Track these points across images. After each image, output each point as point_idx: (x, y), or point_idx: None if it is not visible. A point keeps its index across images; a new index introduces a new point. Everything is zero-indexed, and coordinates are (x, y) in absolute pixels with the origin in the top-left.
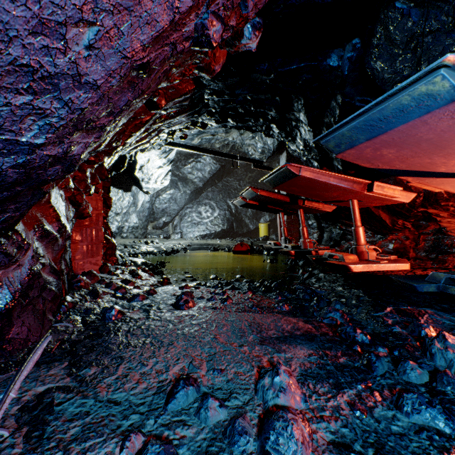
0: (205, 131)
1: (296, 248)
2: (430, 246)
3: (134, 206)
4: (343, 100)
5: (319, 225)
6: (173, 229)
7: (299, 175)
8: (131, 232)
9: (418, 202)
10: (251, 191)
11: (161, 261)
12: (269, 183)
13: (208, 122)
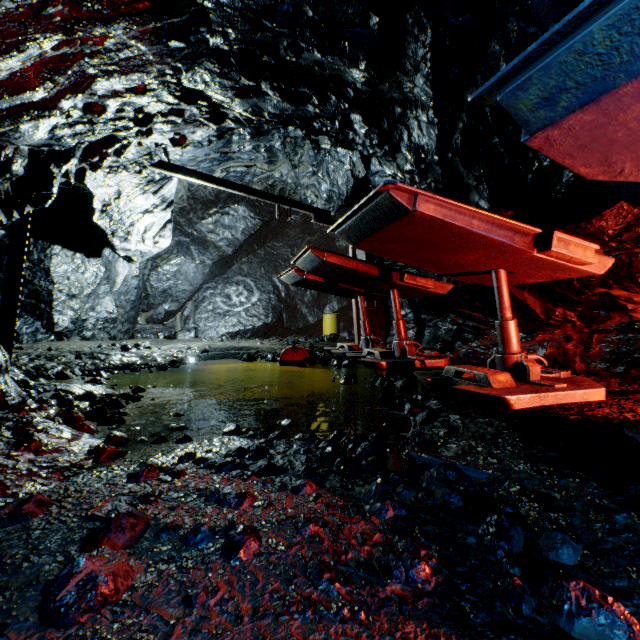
0: (233, 157)
1: (389, 356)
2: (612, 352)
3: (107, 283)
4: (523, 31)
5: (417, 316)
6: (182, 324)
7: (414, 210)
8: (103, 328)
9: (596, 278)
10: (311, 256)
11: (135, 386)
12: (347, 235)
13: (223, 100)
